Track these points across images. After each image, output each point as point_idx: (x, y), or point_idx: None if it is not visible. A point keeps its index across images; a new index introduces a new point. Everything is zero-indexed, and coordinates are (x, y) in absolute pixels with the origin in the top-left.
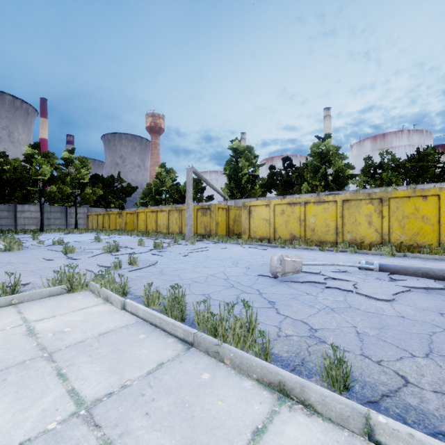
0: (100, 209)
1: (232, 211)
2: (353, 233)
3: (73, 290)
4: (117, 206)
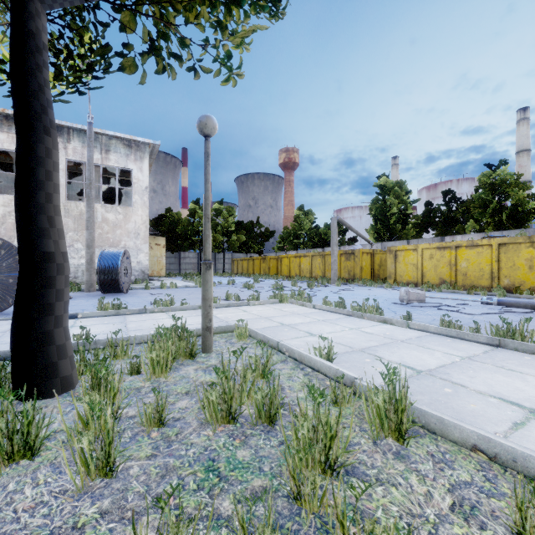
0: (242, 255)
1: (377, 255)
2: (511, 278)
3: (282, 302)
4: (256, 251)
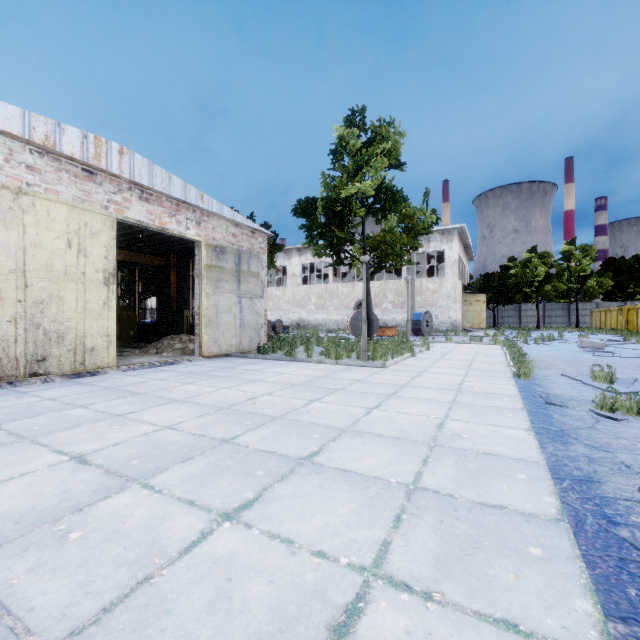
0: (615, 303)
1: None
2: None
3: (496, 344)
4: None
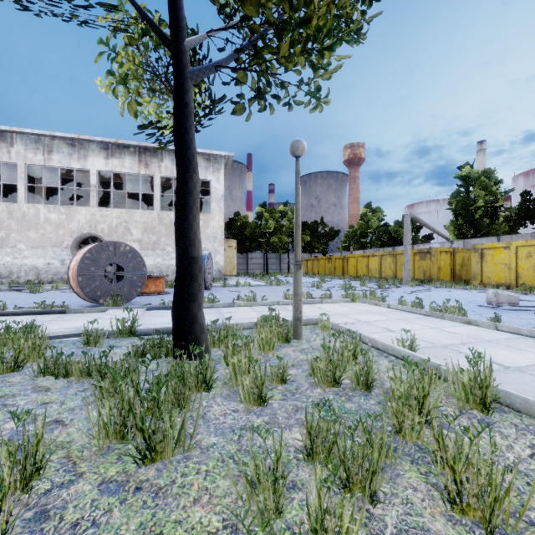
0: (306, 255)
1: (459, 254)
2: None
3: (354, 301)
4: (320, 251)
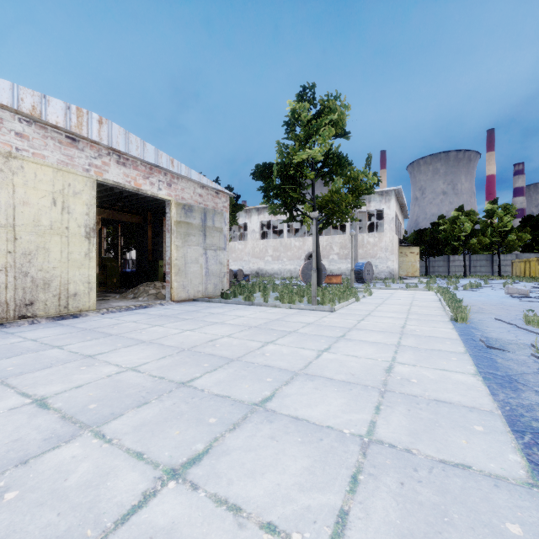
0: (532, 255)
1: None
2: None
3: (430, 290)
4: None
